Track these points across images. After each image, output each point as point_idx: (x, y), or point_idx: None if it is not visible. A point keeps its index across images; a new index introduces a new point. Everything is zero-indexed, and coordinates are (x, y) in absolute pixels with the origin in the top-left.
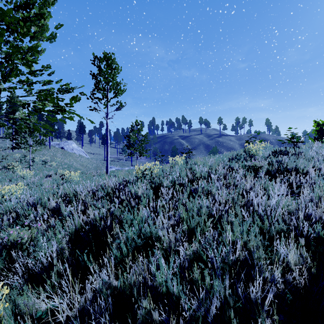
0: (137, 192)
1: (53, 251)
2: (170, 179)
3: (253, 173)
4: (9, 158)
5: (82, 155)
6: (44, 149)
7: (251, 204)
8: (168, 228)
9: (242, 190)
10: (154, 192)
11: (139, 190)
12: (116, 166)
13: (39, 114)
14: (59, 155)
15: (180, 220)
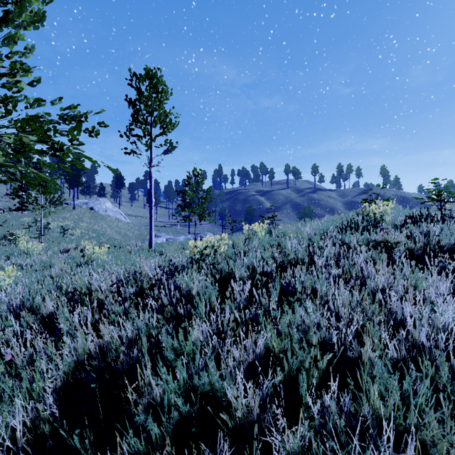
0: (191, 287)
1: (17, 427)
2: (246, 263)
3: (386, 255)
4: (15, 223)
5: (119, 219)
6: (66, 210)
7: (395, 318)
8: (245, 368)
9: (373, 288)
10: (219, 287)
11: (194, 286)
12: (167, 234)
13: (59, 161)
14: (87, 218)
15: (267, 352)
